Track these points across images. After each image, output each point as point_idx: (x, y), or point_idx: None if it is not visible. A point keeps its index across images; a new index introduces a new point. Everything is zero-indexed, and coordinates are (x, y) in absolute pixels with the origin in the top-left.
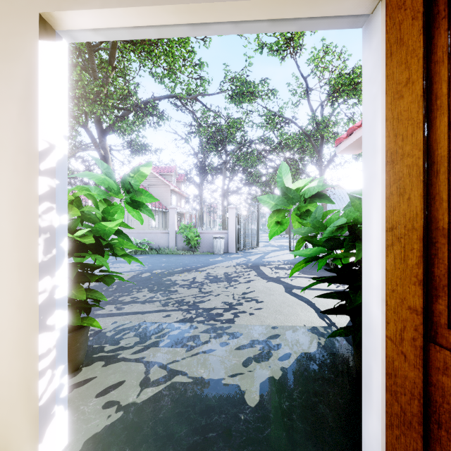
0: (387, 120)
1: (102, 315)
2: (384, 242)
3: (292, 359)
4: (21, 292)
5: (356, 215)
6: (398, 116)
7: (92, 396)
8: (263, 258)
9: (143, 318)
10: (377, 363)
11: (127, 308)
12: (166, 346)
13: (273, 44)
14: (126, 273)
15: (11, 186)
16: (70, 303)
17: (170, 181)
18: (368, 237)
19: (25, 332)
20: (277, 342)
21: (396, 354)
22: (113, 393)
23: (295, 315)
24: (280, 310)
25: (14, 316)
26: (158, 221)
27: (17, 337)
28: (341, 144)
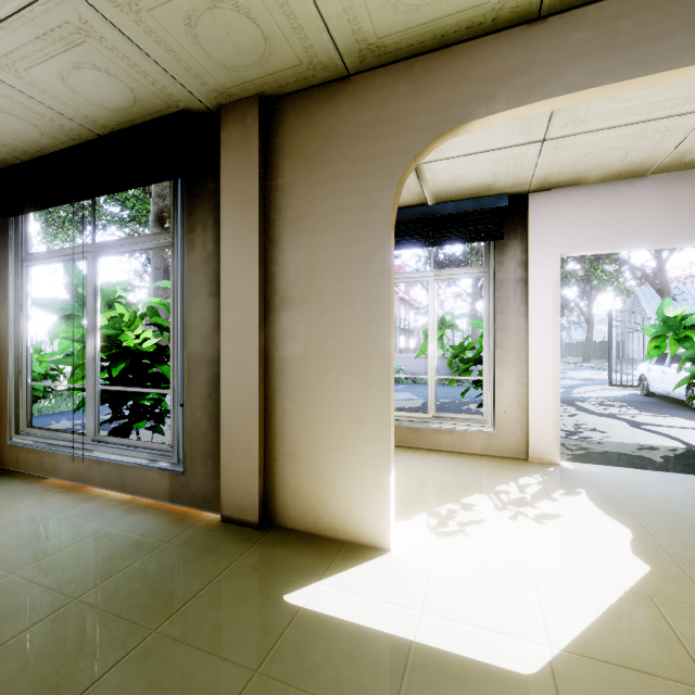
0: None
1: None
2: None
3: (679, 451)
4: (550, 379)
5: None
6: None
7: None
8: (570, 393)
9: None
10: None
11: None
12: None
13: None
14: (411, 401)
15: (545, 332)
16: None
17: (398, 286)
18: None
19: (552, 398)
20: None
21: None
22: None
23: (656, 444)
24: (634, 439)
25: (546, 390)
26: None
27: (548, 400)
28: None
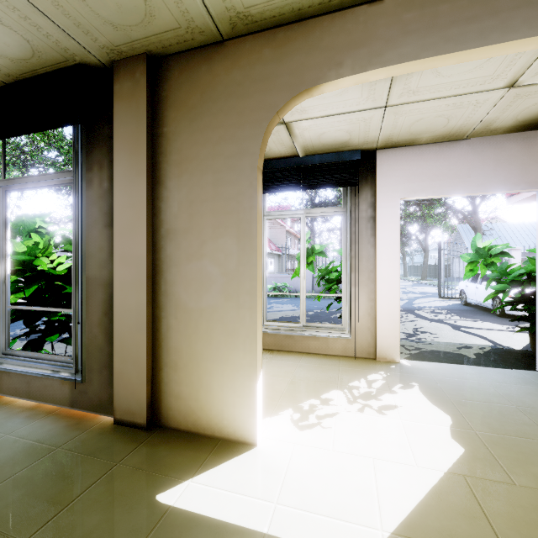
0: None
1: None
2: None
3: (487, 349)
4: (393, 296)
5: (532, 267)
6: None
7: None
8: (411, 304)
9: None
10: None
11: None
12: None
13: None
14: (292, 311)
15: (389, 259)
16: None
17: (285, 221)
18: None
19: (394, 310)
20: None
21: None
22: None
23: (471, 342)
24: (455, 339)
25: (390, 304)
26: (274, 265)
27: (391, 312)
28: (512, 197)
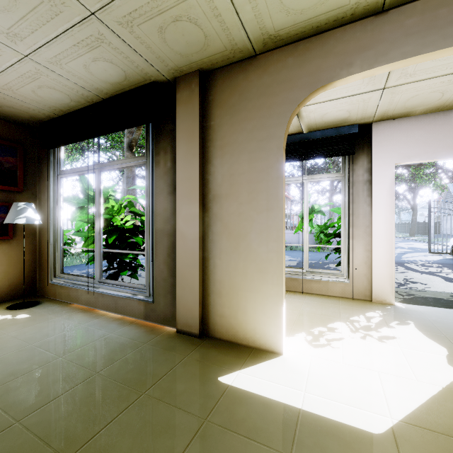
0: None
1: None
2: None
3: None
4: (388, 247)
5: None
6: None
7: None
8: (400, 257)
9: None
10: None
11: None
12: None
13: None
14: (289, 261)
15: (384, 216)
16: None
17: None
18: None
19: (389, 260)
20: None
21: None
22: None
23: None
24: (448, 289)
25: (385, 255)
26: None
27: (386, 261)
28: None
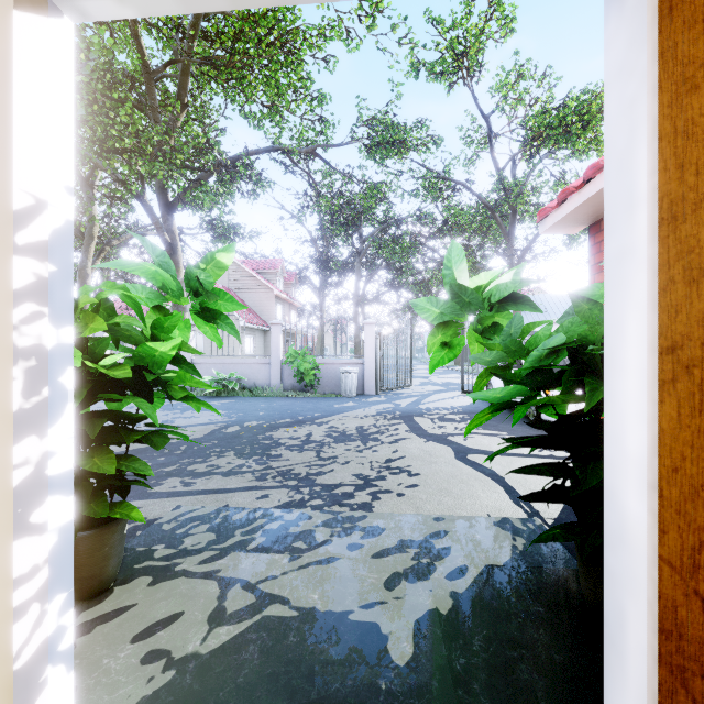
0: (661, 139)
1: (160, 494)
2: (653, 376)
3: (469, 576)
4: None
5: (584, 330)
6: (687, 128)
7: (126, 640)
8: (419, 403)
9: (225, 499)
10: (637, 604)
11: (201, 483)
12: (259, 549)
13: (435, 62)
14: (202, 427)
15: None
16: (96, 478)
17: (274, 283)
18: (617, 367)
19: None
20: (443, 545)
21: (682, 594)
22: (162, 635)
23: (473, 497)
24: (447, 489)
25: None
26: (254, 345)
27: None
28: (547, 217)
